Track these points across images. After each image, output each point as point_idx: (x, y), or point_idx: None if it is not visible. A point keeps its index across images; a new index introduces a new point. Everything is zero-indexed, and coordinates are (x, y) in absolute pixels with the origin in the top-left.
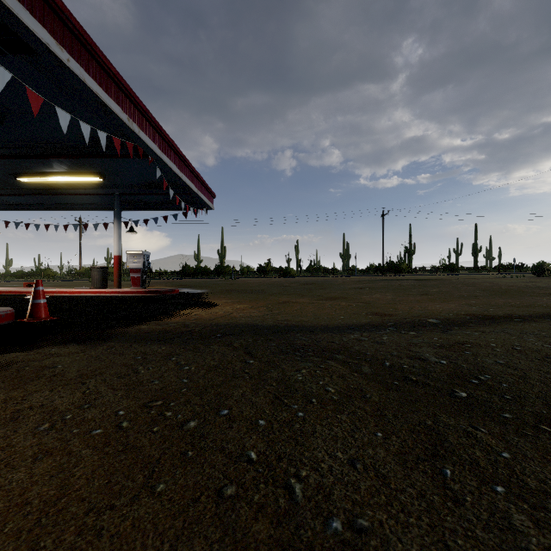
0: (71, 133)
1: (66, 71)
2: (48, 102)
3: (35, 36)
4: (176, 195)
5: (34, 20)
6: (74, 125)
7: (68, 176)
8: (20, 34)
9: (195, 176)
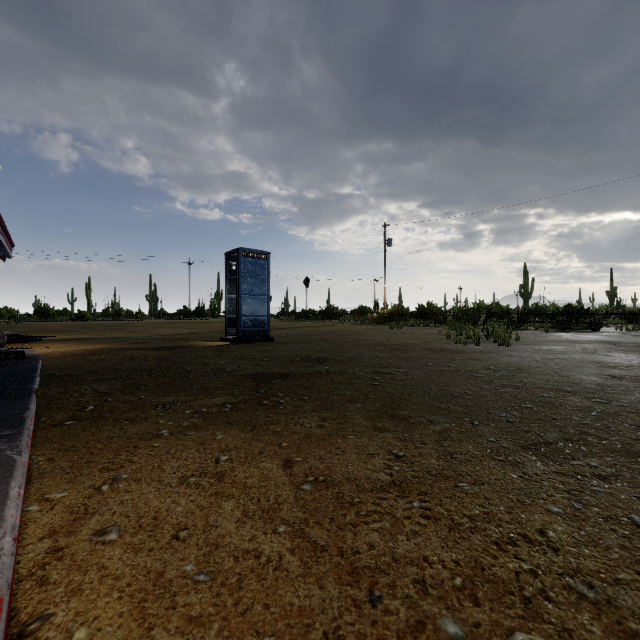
0: None
1: None
2: None
3: None
4: None
5: None
6: None
7: None
8: None
9: (6, 237)
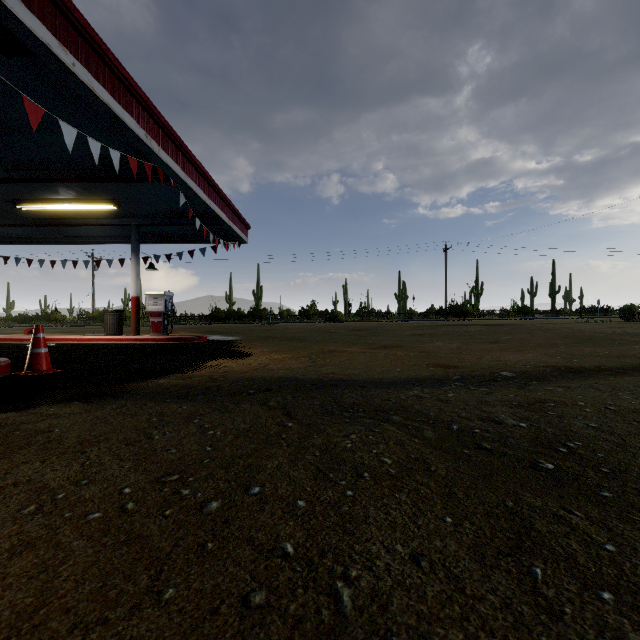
0: (79, 153)
1: (71, 77)
2: (51, 116)
3: (33, 35)
4: (203, 225)
5: (32, 15)
6: (82, 142)
7: (77, 203)
8: (15, 32)
9: (225, 204)
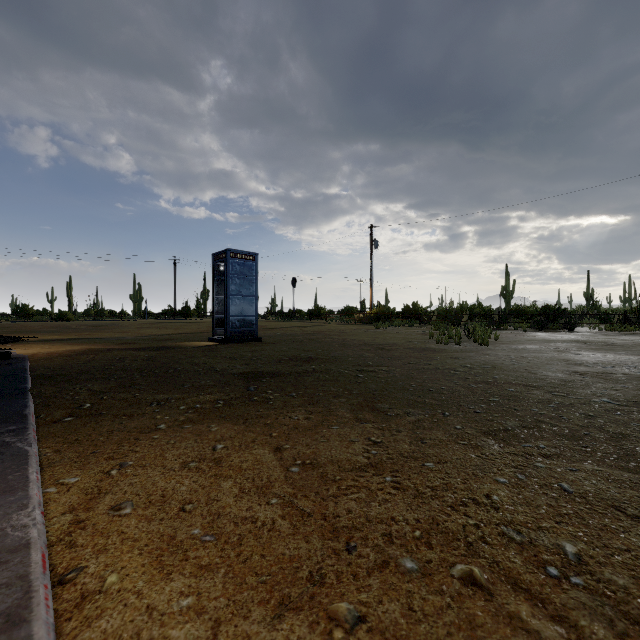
0: None
1: None
2: None
3: None
4: None
5: None
6: None
7: None
8: None
9: None
